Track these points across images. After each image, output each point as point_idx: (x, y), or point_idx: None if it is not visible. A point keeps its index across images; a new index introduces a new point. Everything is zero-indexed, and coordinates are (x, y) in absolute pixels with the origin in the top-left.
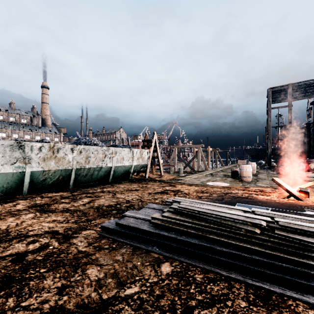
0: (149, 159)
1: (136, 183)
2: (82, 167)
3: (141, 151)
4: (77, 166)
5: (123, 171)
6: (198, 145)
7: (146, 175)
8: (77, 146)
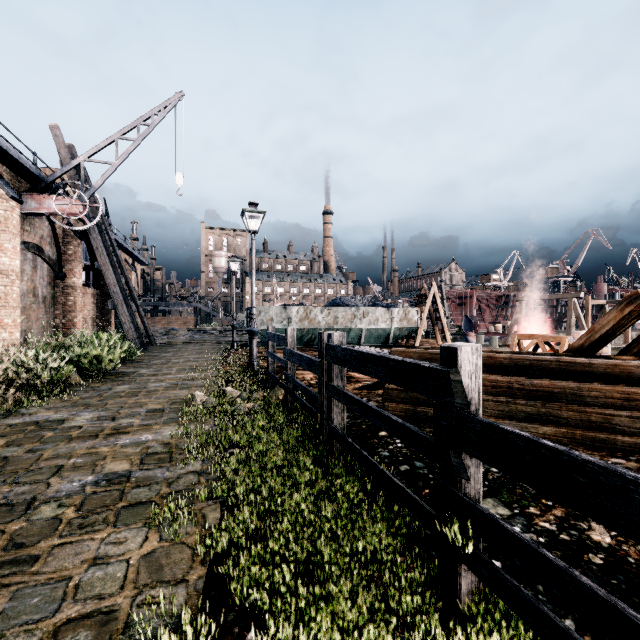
0: (422, 321)
1: (387, 348)
2: (331, 327)
3: (406, 310)
4: (326, 326)
5: (380, 335)
6: (569, 295)
7: (415, 342)
8: (325, 308)
